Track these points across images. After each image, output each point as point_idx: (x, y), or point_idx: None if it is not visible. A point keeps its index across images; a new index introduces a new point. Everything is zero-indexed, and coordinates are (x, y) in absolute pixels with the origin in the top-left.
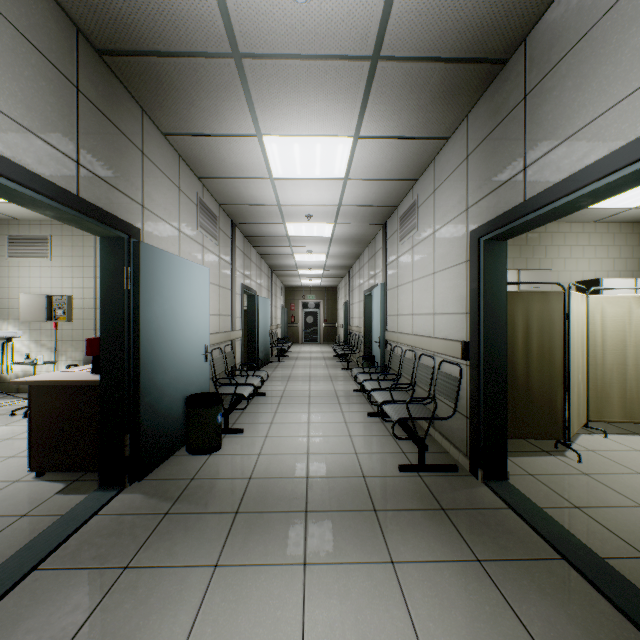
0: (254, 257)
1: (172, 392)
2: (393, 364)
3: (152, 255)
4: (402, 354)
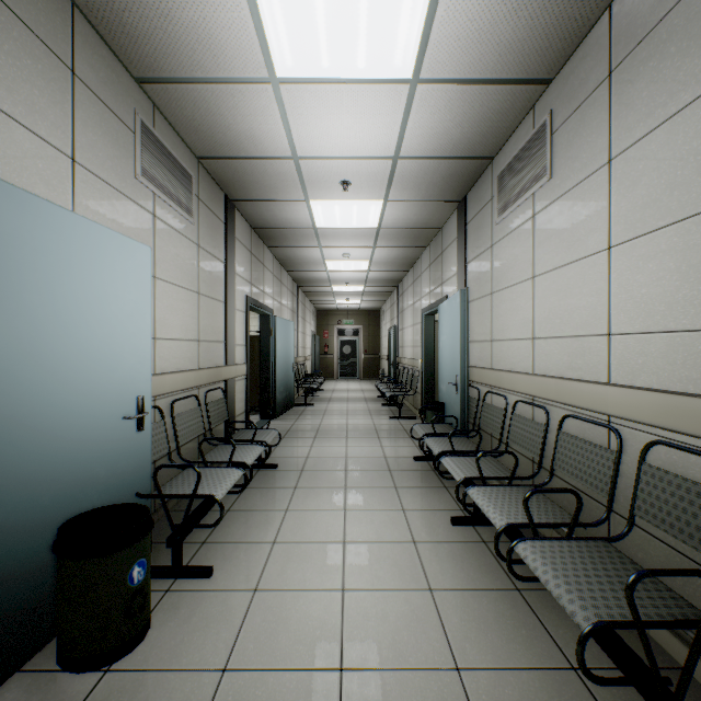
0: (270, 263)
1: (4, 524)
2: (486, 423)
3: None
4: (504, 407)
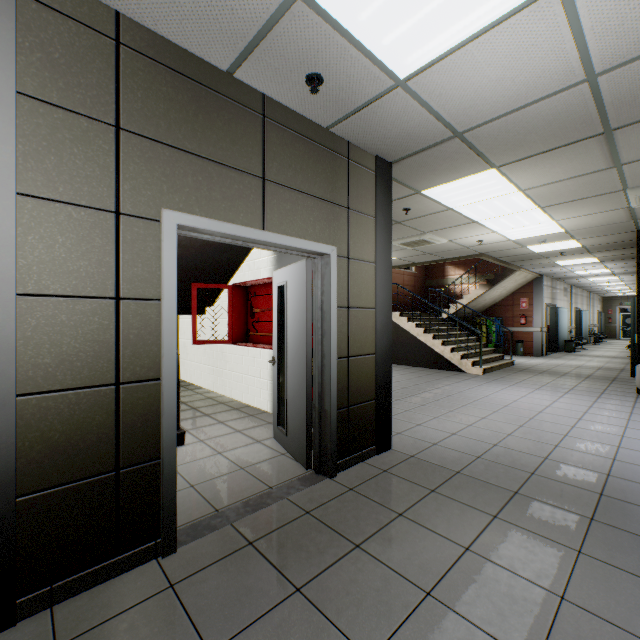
0: (578, 292)
1: (561, 338)
2: None
3: (558, 309)
4: None
